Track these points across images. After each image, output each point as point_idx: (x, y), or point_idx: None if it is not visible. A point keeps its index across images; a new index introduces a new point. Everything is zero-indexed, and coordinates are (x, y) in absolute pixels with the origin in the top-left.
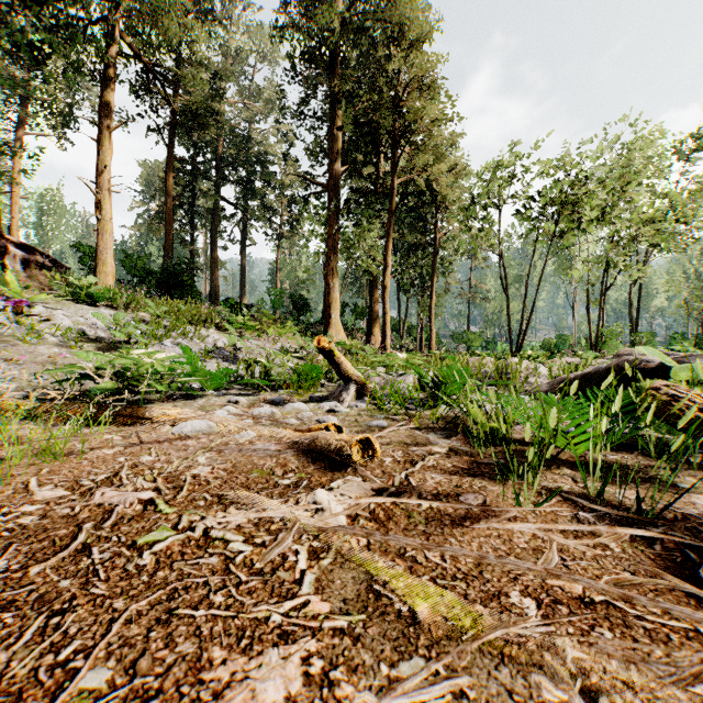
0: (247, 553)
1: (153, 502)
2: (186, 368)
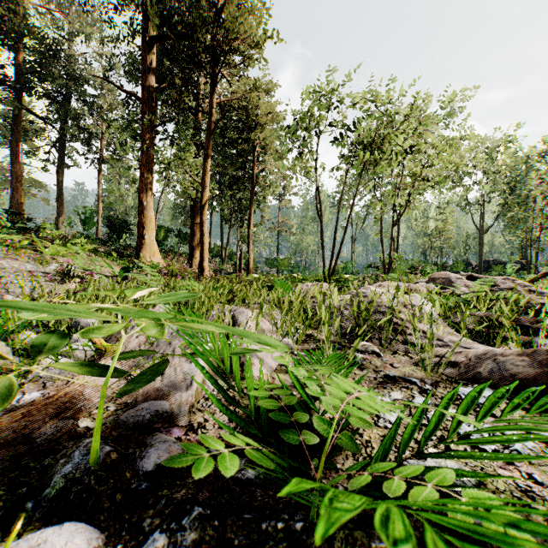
0: None
1: None
2: None
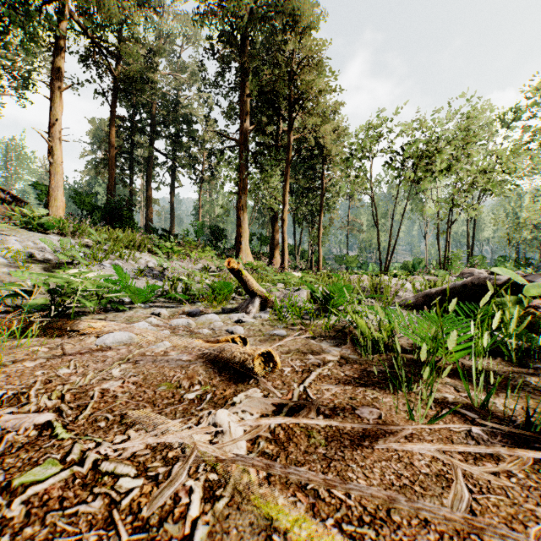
0: (136, 493)
1: (50, 426)
2: (109, 286)
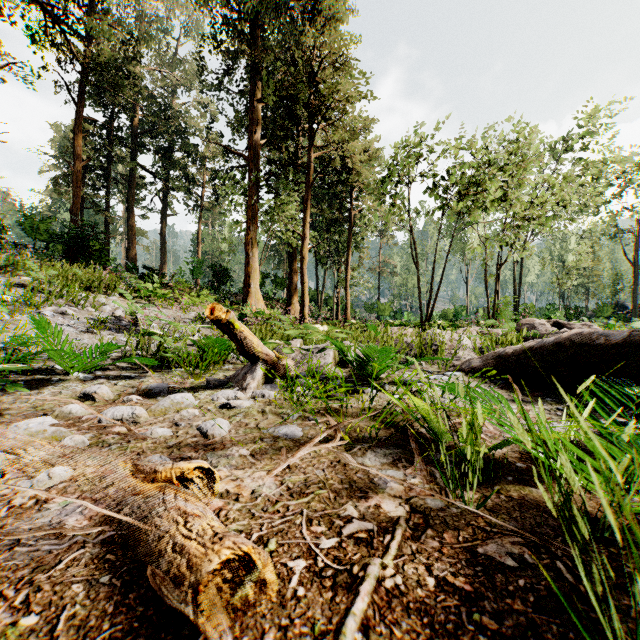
0: None
1: None
2: None
